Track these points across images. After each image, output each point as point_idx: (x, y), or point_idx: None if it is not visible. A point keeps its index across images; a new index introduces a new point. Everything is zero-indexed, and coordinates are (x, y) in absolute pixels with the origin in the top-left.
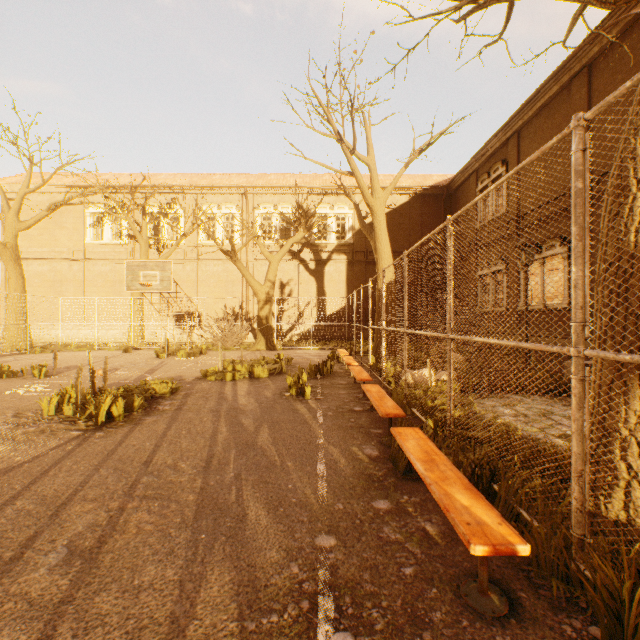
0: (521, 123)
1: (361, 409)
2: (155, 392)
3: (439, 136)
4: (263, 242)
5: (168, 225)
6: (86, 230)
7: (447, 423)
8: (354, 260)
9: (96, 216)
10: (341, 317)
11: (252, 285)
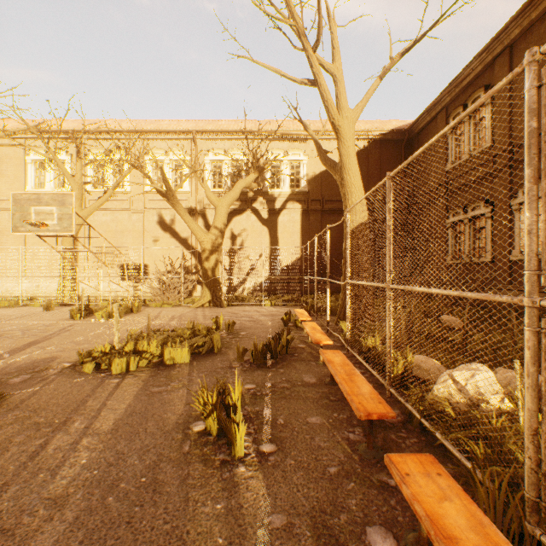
0: (518, 31)
1: (392, 545)
2: None
3: (431, 26)
4: (213, 190)
5: (113, 172)
6: (27, 178)
7: None
8: (309, 209)
9: (38, 163)
10: (295, 269)
11: (195, 232)
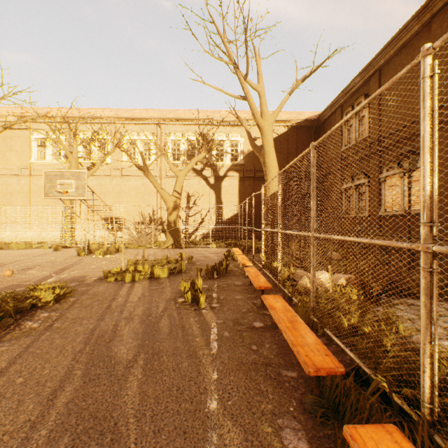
0: (383, 61)
1: (262, 325)
2: (39, 300)
3: (320, 65)
4: (173, 162)
5: (98, 148)
6: (31, 152)
7: (424, 395)
8: (245, 177)
9: (40, 141)
10: (234, 221)
11: (162, 195)
